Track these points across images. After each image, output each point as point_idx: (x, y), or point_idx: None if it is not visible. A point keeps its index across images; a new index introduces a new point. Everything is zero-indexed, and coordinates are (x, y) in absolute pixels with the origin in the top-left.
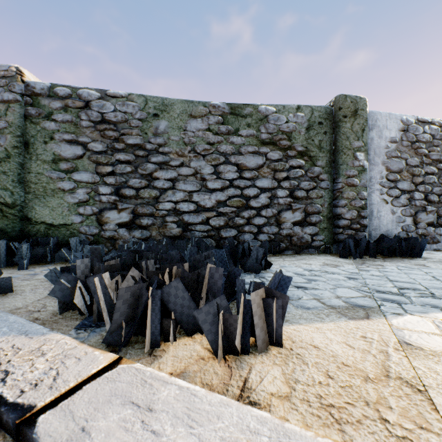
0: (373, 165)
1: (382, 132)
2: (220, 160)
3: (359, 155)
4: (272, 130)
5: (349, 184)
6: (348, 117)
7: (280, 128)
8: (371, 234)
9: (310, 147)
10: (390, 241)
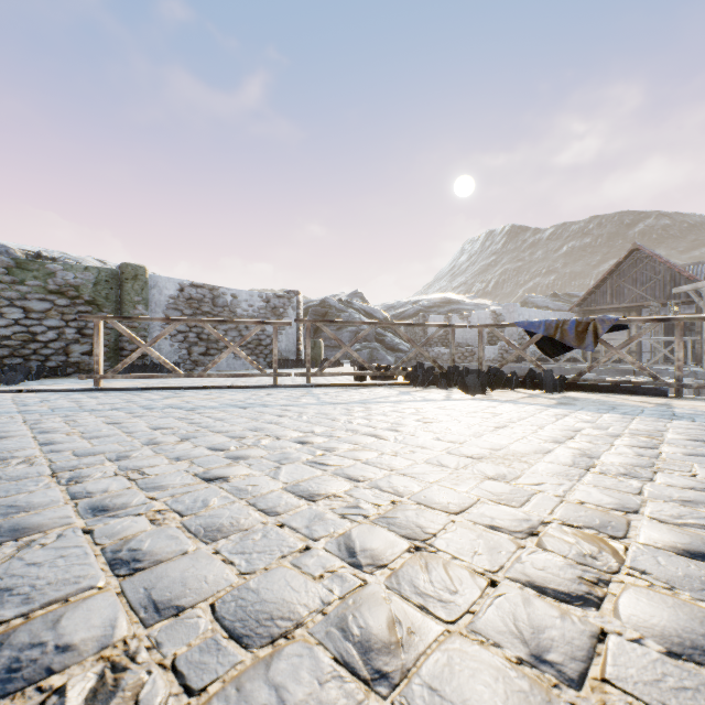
0: (156, 313)
1: (163, 291)
2: (5, 303)
3: (140, 306)
4: (61, 283)
5: (131, 326)
6: (130, 280)
7: (68, 282)
8: (154, 361)
9: (98, 298)
10: (155, 364)
